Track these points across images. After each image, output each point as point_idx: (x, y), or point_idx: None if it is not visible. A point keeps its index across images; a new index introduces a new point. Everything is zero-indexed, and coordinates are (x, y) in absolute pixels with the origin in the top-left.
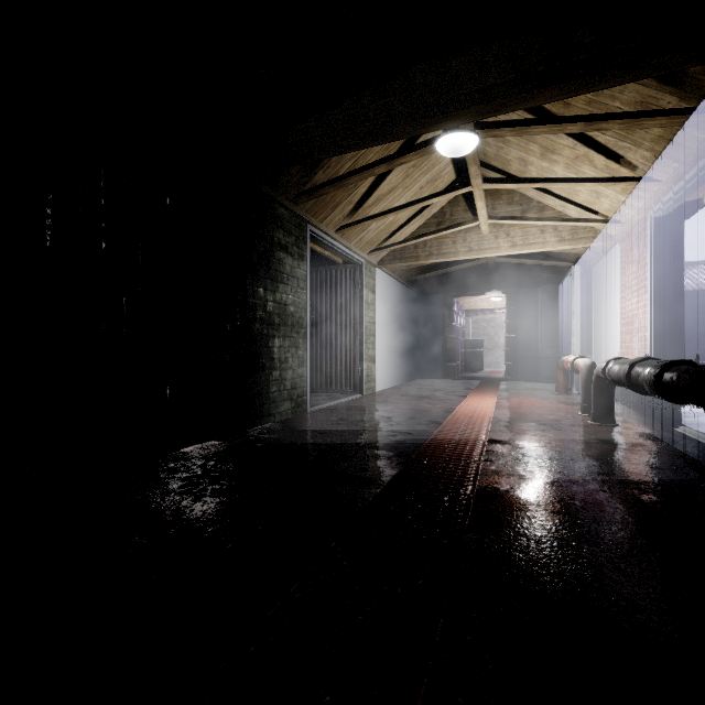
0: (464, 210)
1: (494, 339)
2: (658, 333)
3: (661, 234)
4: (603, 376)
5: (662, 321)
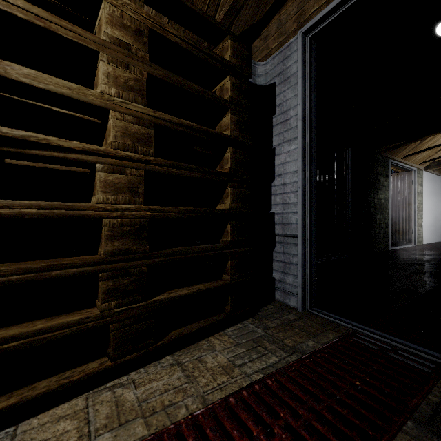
0: None
1: None
2: None
3: None
4: None
5: None
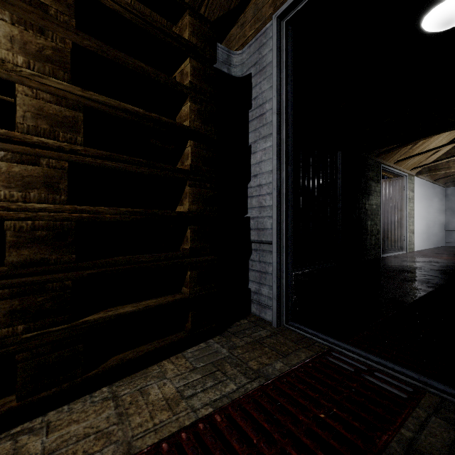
0: None
1: None
2: None
3: None
4: None
5: None
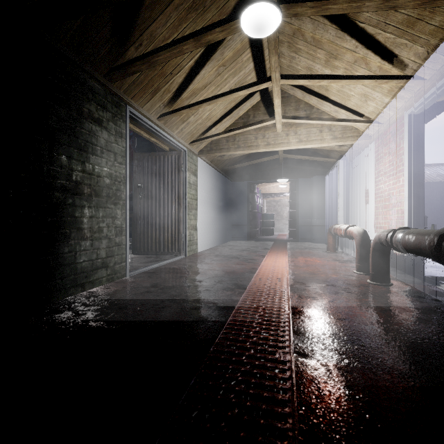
0: (263, 114)
1: (280, 213)
2: (414, 207)
3: (417, 128)
4: (389, 244)
5: (417, 197)
